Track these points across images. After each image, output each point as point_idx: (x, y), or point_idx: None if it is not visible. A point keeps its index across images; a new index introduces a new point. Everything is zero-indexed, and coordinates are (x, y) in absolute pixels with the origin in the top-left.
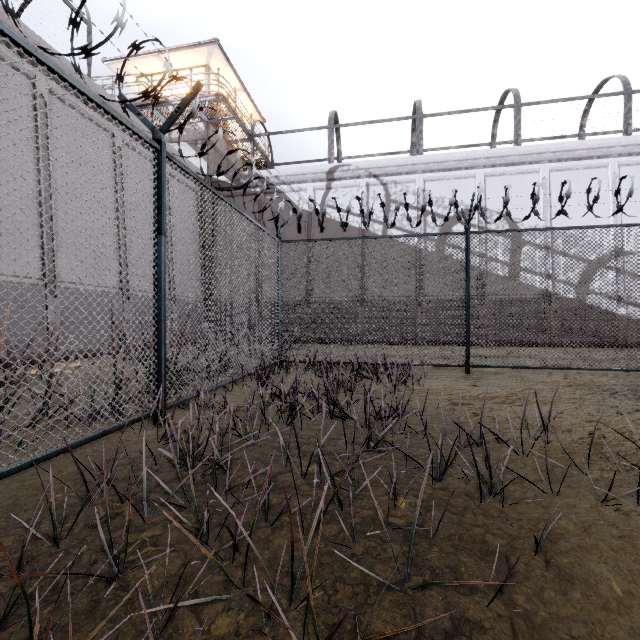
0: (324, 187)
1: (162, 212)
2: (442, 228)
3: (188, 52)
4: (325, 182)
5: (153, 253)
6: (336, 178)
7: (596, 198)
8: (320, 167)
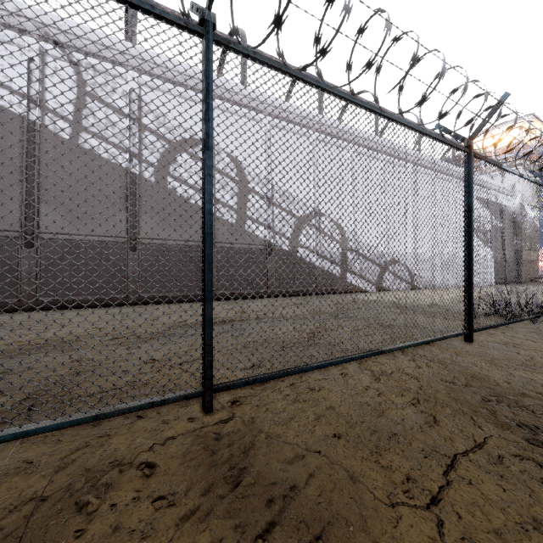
0: None
1: None
2: (164, 153)
3: None
4: None
5: None
6: None
7: (415, 57)
8: None
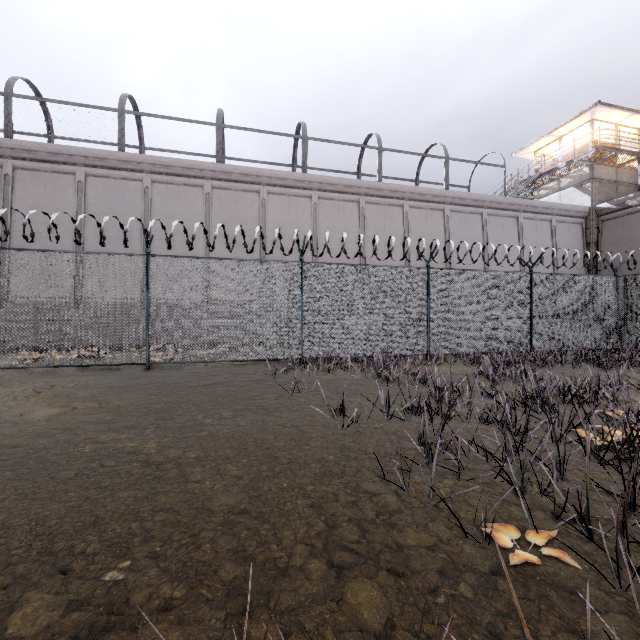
0: None
1: (531, 292)
2: None
3: (572, 122)
4: None
5: (529, 304)
6: None
7: None
8: None
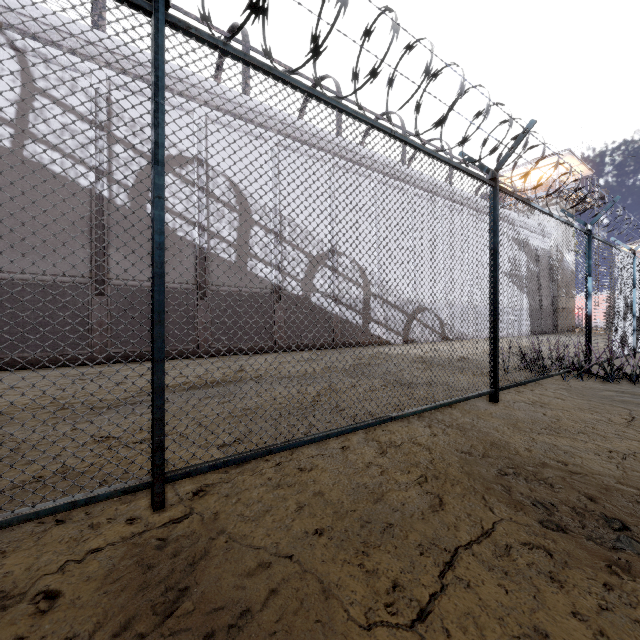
0: None
1: None
2: (142, 172)
3: None
4: None
5: None
6: None
7: (428, 69)
8: None
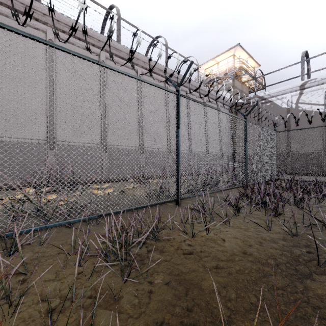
0: (298, 94)
1: (246, 136)
2: None
3: (225, 53)
4: (298, 91)
5: (244, 146)
6: (306, 87)
7: None
8: (295, 84)
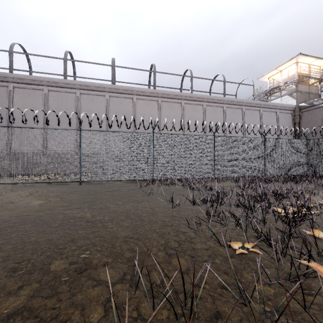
0: None
1: (265, 147)
2: None
3: (287, 63)
4: None
5: (263, 153)
6: None
7: None
8: None
